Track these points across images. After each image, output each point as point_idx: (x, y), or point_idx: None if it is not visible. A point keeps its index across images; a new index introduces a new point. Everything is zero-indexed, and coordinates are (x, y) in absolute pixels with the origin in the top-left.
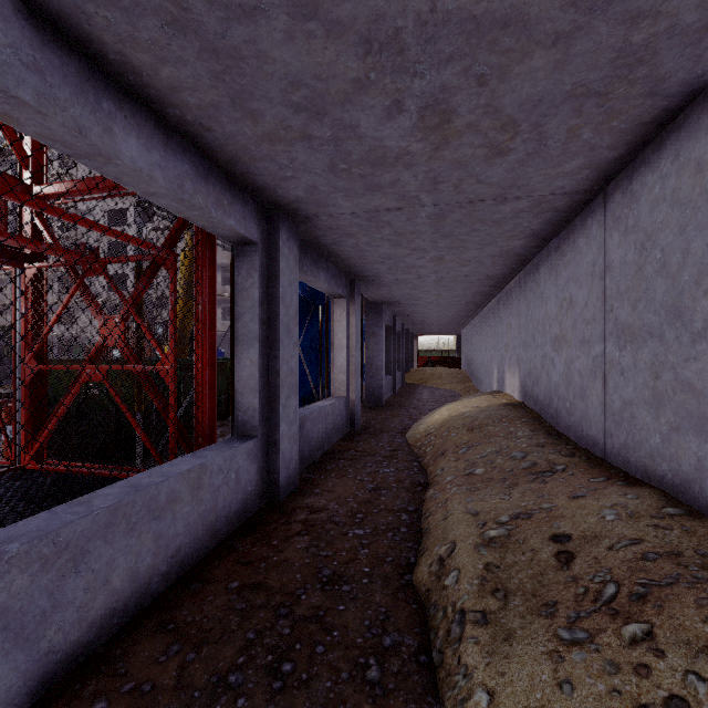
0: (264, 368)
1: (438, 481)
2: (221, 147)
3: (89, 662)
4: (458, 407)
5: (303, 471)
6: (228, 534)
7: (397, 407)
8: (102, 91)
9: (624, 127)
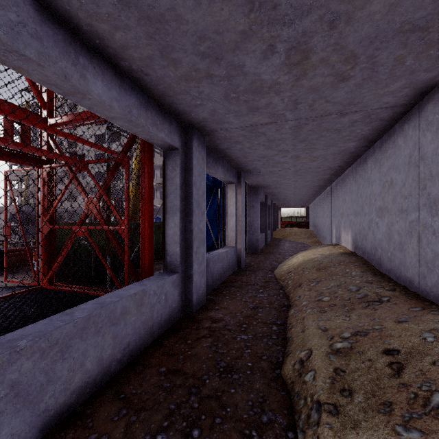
0: (183, 229)
1: (297, 304)
2: (155, 86)
3: (70, 416)
4: (309, 254)
5: (208, 294)
6: (160, 334)
7: (268, 253)
8: (79, 51)
9: (438, 54)
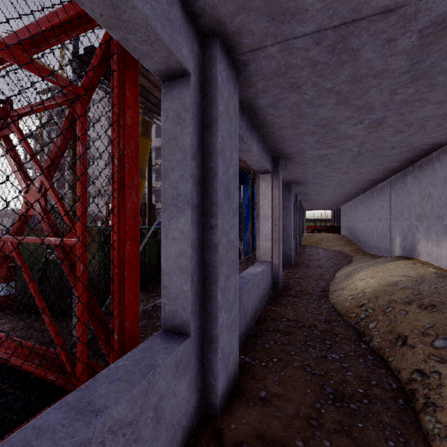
0: (199, 242)
1: (433, 400)
2: None
3: None
4: (381, 274)
5: (240, 351)
6: None
7: (305, 266)
8: None
9: None
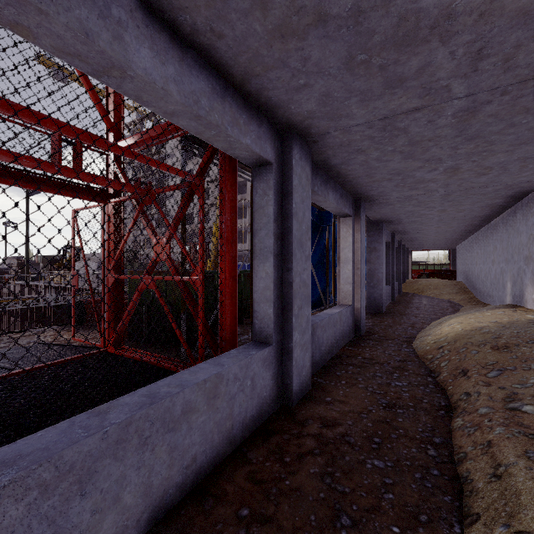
0: (279, 280)
1: (466, 409)
2: (234, 59)
3: None
4: (471, 321)
5: (314, 375)
6: (244, 439)
7: (398, 315)
8: None
9: None
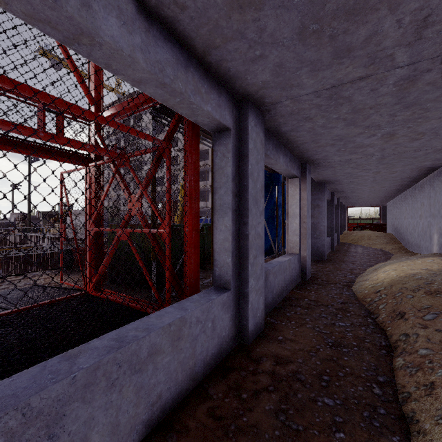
0: (236, 233)
1: (406, 349)
2: (196, 31)
3: None
4: (404, 268)
5: (267, 315)
6: (205, 375)
7: (338, 262)
8: None
9: None
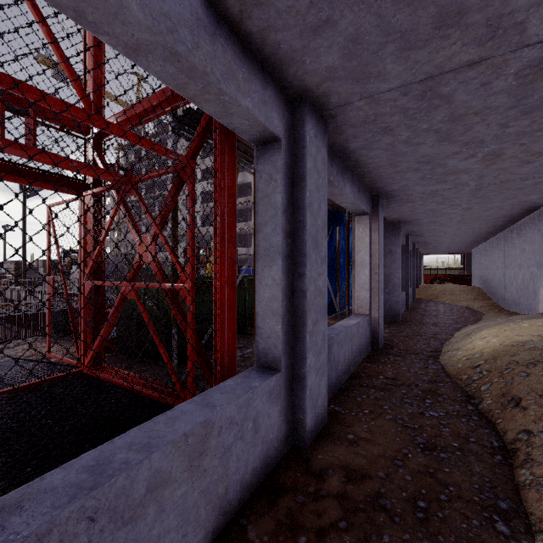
0: (288, 288)
1: (533, 456)
2: None
3: None
4: (508, 333)
5: (330, 401)
6: (243, 502)
7: (416, 324)
8: None
9: None
